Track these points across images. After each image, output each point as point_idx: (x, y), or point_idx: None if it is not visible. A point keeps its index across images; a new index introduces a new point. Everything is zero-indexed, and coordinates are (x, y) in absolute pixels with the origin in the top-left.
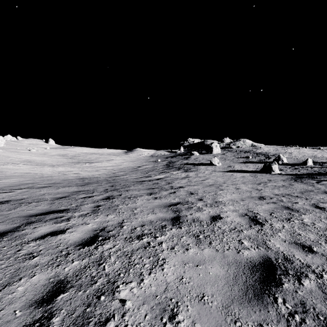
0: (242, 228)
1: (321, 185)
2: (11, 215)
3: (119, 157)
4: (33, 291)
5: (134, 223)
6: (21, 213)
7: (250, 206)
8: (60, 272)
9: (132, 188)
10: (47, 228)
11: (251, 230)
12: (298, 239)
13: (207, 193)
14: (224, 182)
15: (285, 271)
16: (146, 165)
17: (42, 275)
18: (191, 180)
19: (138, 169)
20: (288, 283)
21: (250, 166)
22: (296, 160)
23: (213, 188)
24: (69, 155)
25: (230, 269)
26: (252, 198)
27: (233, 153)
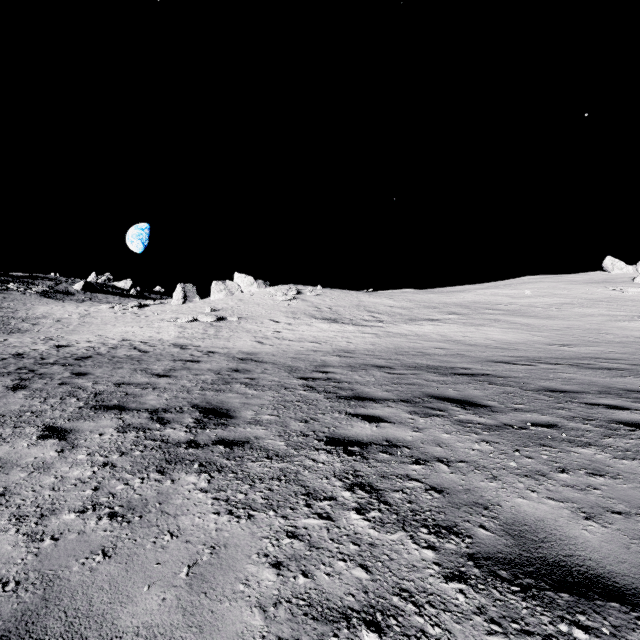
0: None
1: None
2: (428, 388)
3: None
4: (240, 434)
5: (447, 476)
6: (437, 390)
7: None
8: (266, 438)
9: None
10: (387, 411)
11: None
12: None
13: None
14: None
15: None
16: None
17: (265, 432)
18: None
19: None
20: None
21: None
22: None
23: None
24: None
25: None
26: None
27: None
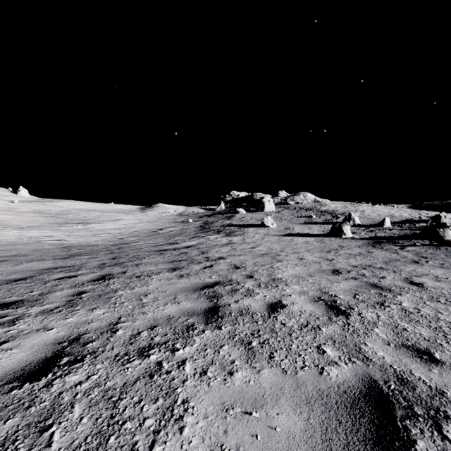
0: (318, 323)
1: (406, 252)
2: None
3: (131, 216)
4: None
5: (138, 323)
6: None
7: (323, 285)
8: None
9: (146, 261)
10: None
11: (333, 326)
12: (406, 339)
13: (260, 267)
14: (282, 250)
15: (409, 408)
16: (172, 227)
17: None
18: (235, 248)
19: (158, 233)
20: (424, 438)
21: (314, 228)
22: (370, 220)
23: (267, 259)
24: (52, 211)
25: (312, 414)
26: (324, 272)
27: (291, 210)
